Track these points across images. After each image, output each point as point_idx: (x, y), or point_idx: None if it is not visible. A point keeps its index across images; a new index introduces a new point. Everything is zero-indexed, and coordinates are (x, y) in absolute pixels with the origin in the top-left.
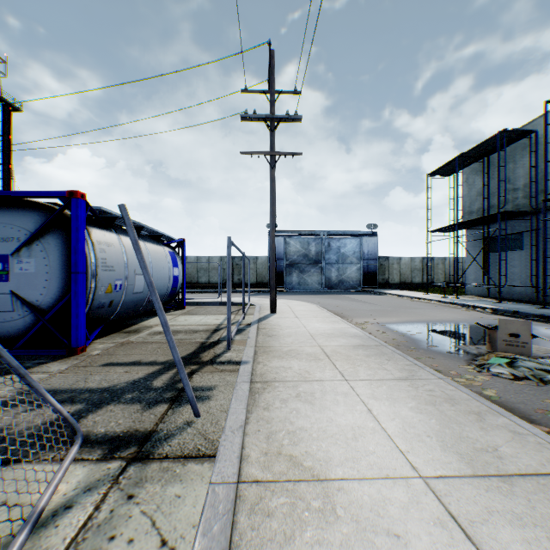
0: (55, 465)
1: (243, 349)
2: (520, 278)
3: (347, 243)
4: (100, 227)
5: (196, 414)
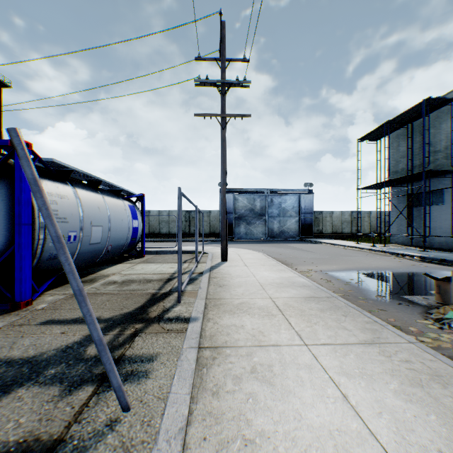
0: None
1: (193, 302)
2: (440, 229)
3: (287, 199)
4: (53, 179)
5: (124, 407)
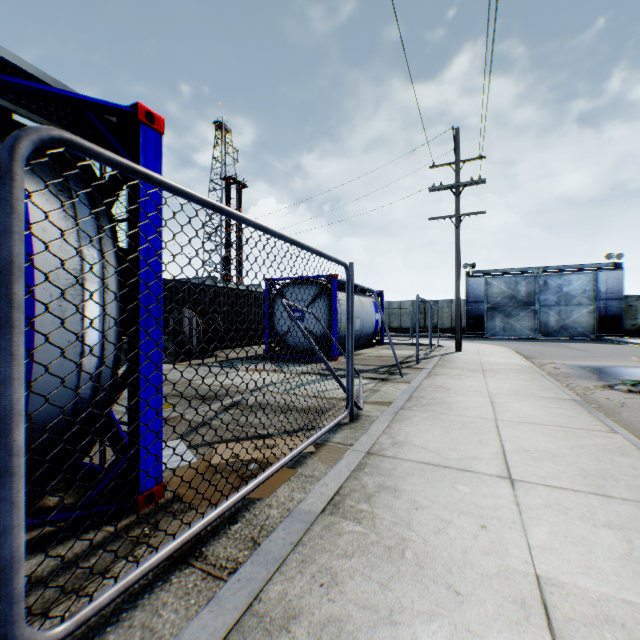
0: (357, 379)
1: (426, 365)
2: None
3: (572, 280)
4: (339, 290)
5: (401, 376)
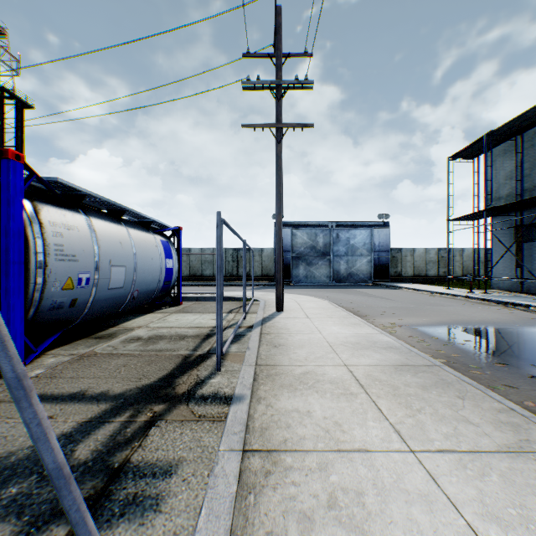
0: None
1: (239, 369)
2: None
3: (357, 234)
4: (59, 205)
5: None
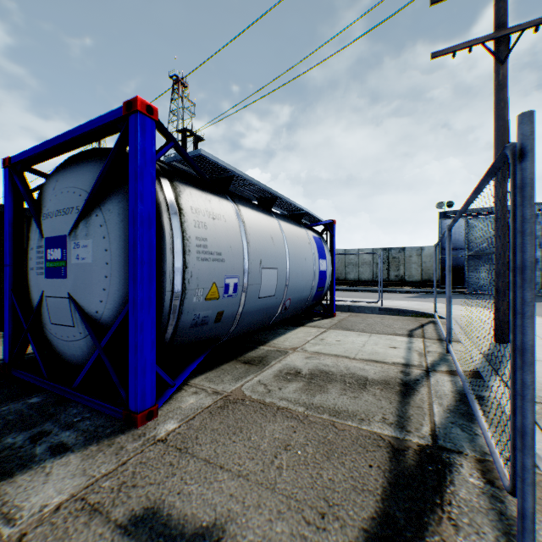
0: None
1: None
2: None
3: None
4: (203, 188)
5: None
